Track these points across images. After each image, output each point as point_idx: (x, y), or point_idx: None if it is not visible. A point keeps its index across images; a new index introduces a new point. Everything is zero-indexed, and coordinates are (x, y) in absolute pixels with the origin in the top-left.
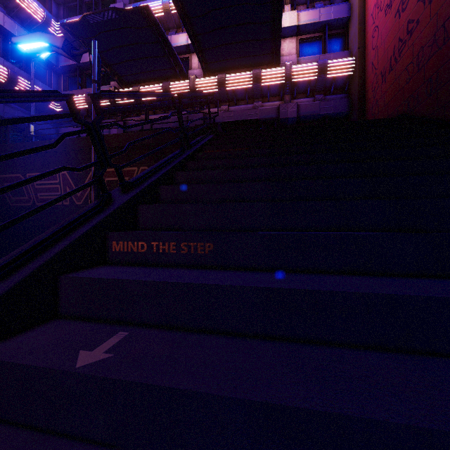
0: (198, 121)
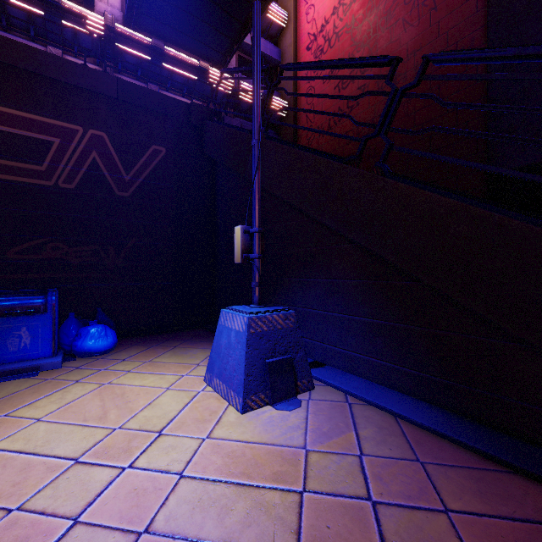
0: None
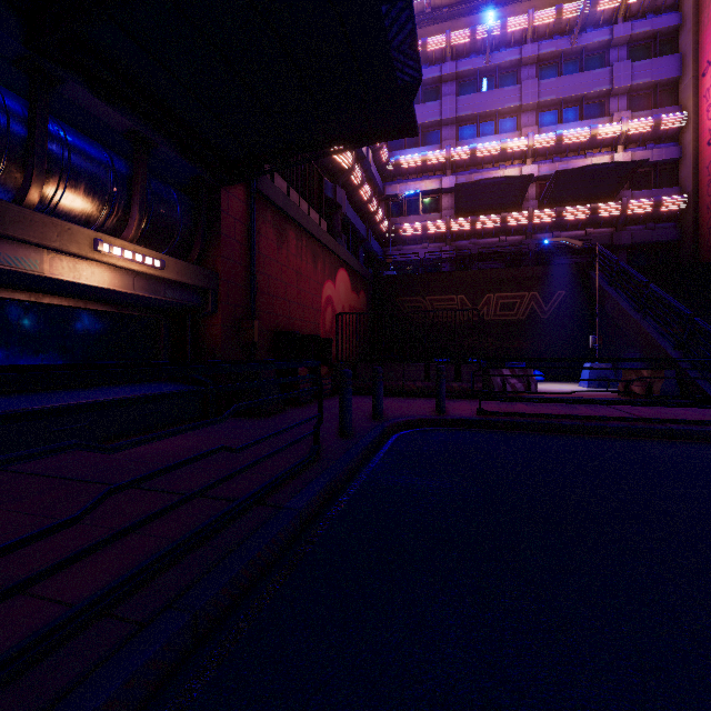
0: (533, 246)
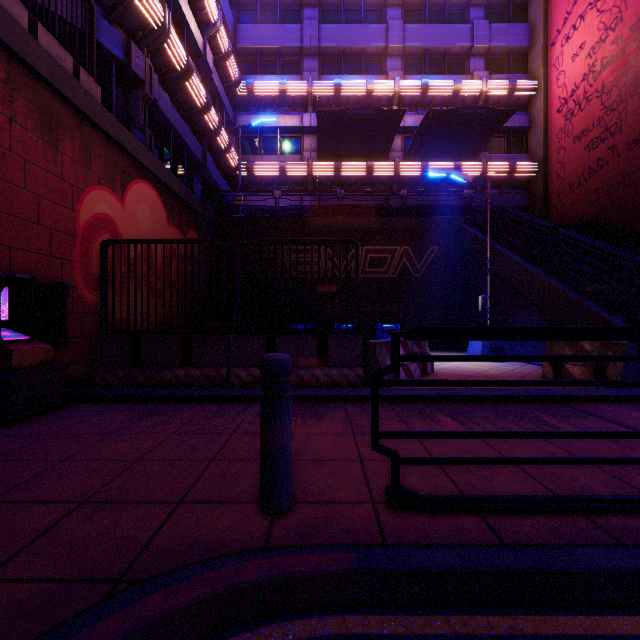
0: (399, 202)
